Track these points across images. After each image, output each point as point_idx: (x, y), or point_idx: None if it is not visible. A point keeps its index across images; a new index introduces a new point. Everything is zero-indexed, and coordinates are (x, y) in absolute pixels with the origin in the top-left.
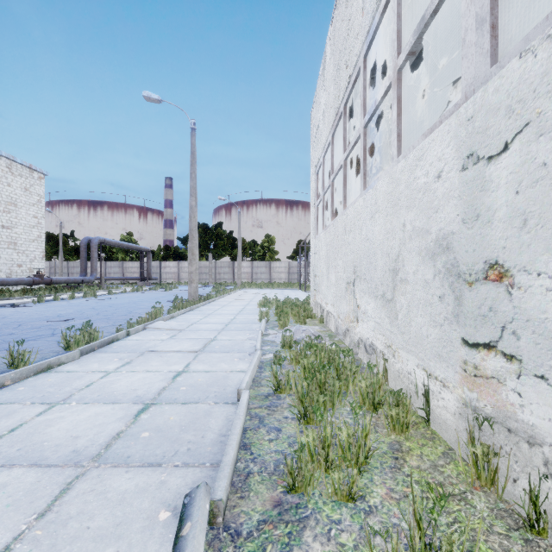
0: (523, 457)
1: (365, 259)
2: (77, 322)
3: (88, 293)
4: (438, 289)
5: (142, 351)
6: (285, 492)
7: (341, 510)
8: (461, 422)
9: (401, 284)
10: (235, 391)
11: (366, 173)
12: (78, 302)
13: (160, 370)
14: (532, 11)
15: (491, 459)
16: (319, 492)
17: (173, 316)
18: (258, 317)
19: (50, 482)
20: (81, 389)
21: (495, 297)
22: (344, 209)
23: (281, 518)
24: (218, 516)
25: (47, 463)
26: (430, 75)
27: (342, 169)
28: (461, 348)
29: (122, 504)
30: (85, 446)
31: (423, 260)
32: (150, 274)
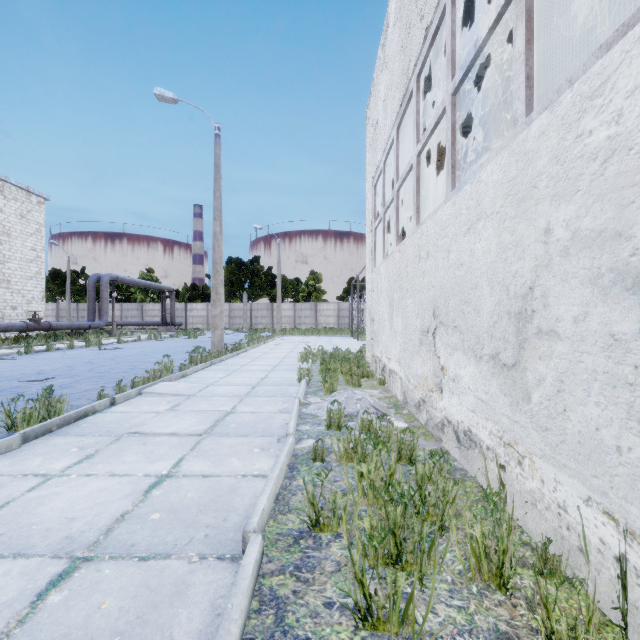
0: None
1: (455, 296)
2: (56, 382)
3: (91, 342)
4: None
5: (121, 433)
6: None
7: None
8: None
9: (539, 339)
10: (242, 523)
11: (456, 165)
12: (76, 353)
13: (133, 472)
14: None
15: None
16: None
17: (186, 374)
18: (297, 376)
19: None
20: None
21: None
22: (417, 225)
23: None
24: None
25: None
26: None
27: (414, 169)
28: None
29: None
30: None
31: (603, 293)
32: (173, 318)
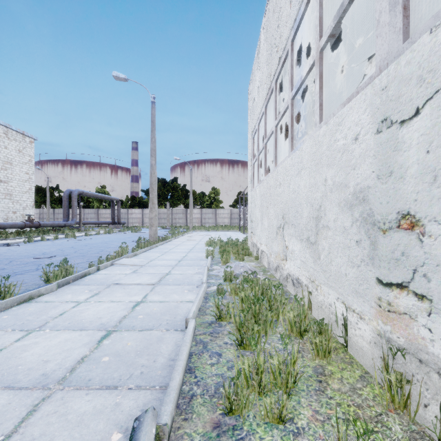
0: (433, 386)
1: (292, 208)
2: (58, 258)
3: (69, 235)
4: (355, 235)
5: (109, 284)
6: (223, 414)
7: (272, 431)
8: (376, 350)
9: (323, 229)
10: (183, 319)
11: (294, 137)
12: (61, 242)
13: (123, 300)
14: (430, 4)
15: (403, 385)
16: (253, 414)
17: (136, 254)
18: (205, 255)
19: (19, 404)
20: (55, 317)
21: (407, 244)
22: (275, 166)
23: (219, 440)
24: (163, 439)
25: (19, 386)
26: (345, 57)
27: (274, 134)
28: (375, 287)
29: (80, 425)
30: (53, 369)
31: (342, 209)
32: (119, 219)
